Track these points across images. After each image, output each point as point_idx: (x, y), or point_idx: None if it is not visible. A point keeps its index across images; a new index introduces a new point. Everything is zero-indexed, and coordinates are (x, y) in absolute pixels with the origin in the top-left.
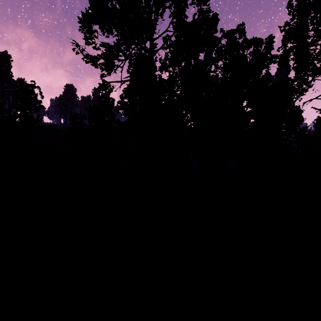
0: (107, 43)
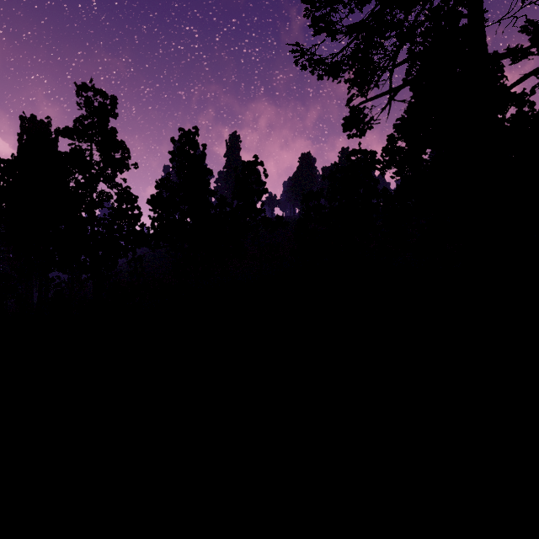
0: (359, 22)
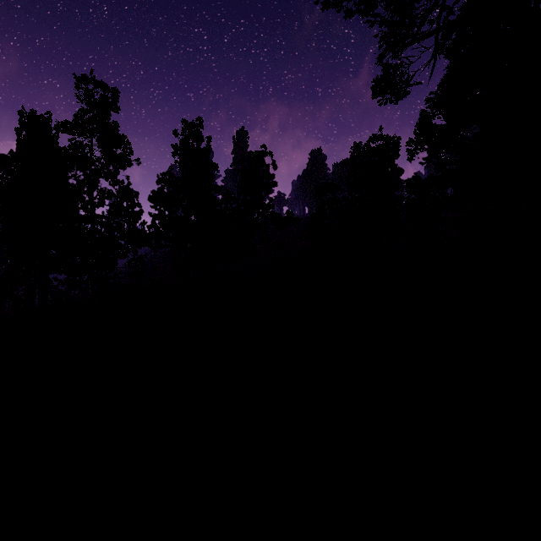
0: None
